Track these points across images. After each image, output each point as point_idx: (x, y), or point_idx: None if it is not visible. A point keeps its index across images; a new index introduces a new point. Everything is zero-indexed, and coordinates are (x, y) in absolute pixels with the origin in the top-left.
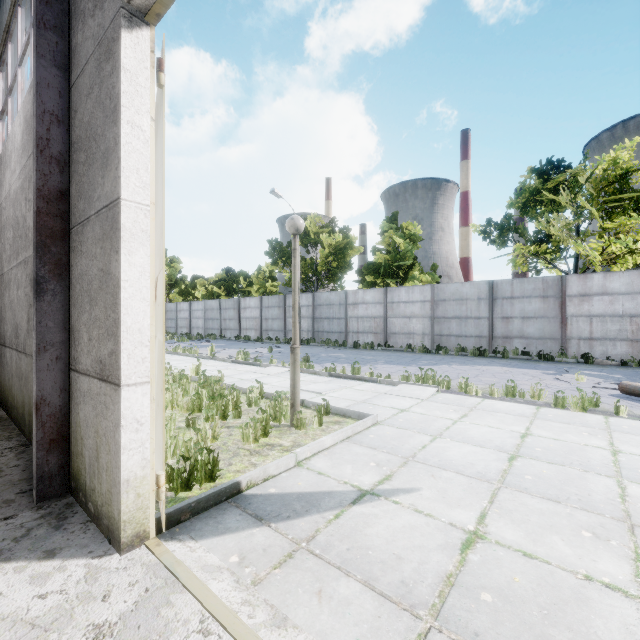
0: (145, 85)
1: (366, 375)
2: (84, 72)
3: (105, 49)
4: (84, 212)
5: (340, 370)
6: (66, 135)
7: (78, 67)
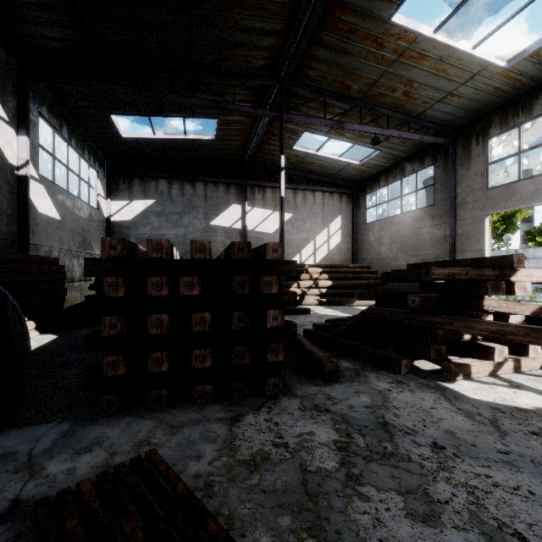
0: (488, 227)
1: (540, 300)
2: (465, 220)
3: (477, 220)
4: (465, 249)
5: (520, 297)
6: (454, 231)
7: (461, 218)
